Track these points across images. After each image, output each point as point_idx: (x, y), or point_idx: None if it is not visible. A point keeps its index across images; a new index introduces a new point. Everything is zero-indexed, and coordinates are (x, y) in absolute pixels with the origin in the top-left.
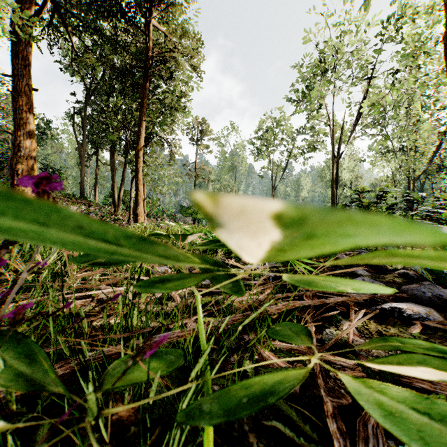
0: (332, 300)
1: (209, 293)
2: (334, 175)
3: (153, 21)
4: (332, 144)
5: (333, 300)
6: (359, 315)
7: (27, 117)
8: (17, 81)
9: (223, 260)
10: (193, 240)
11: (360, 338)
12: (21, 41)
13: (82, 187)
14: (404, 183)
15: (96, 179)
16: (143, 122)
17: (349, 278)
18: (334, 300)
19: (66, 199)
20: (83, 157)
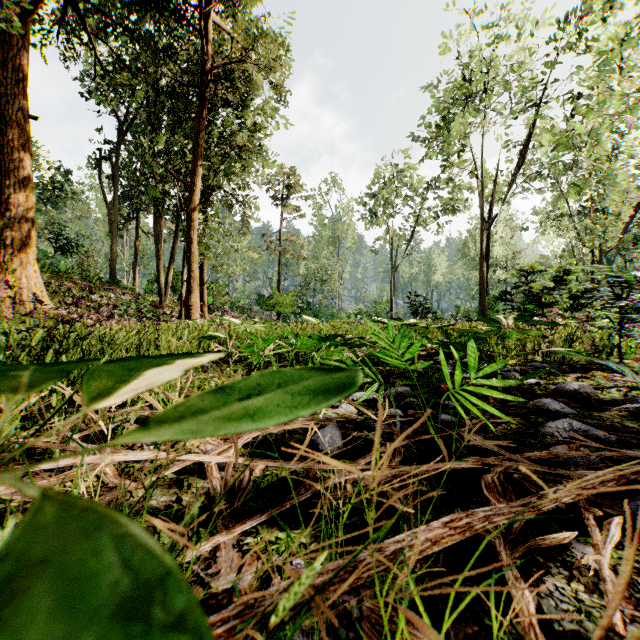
0: (551, 500)
1: (282, 456)
2: (483, 249)
3: (214, 16)
4: (481, 203)
5: (554, 500)
6: (611, 532)
7: (21, 159)
8: (5, 103)
9: None
10: (145, 390)
11: (633, 606)
12: (11, 43)
13: (113, 267)
14: (588, 260)
15: (136, 256)
16: (199, 168)
17: (540, 420)
18: (557, 500)
19: (87, 284)
20: (114, 223)
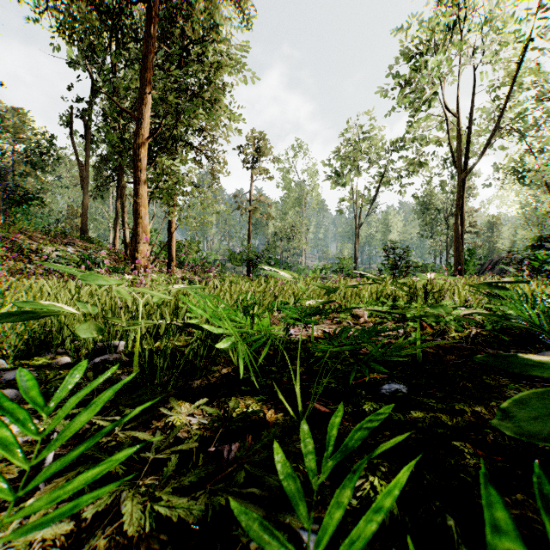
0: None
1: None
2: (460, 200)
3: None
4: (458, 151)
5: None
6: None
7: None
8: None
9: None
10: None
11: None
12: None
13: (84, 222)
14: None
15: (117, 216)
16: (148, 97)
17: None
18: None
19: (43, 237)
20: (85, 179)
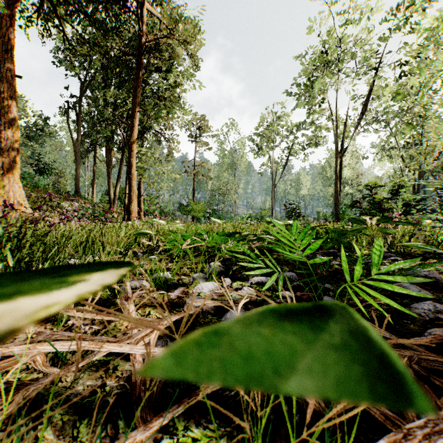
0: None
1: None
2: (337, 171)
3: (147, 5)
4: (336, 139)
5: None
6: None
7: (9, 106)
8: None
9: (222, 267)
10: None
11: None
12: (2, 23)
13: (77, 184)
14: (413, 179)
15: (94, 177)
16: (137, 113)
17: (406, 301)
18: None
19: (58, 196)
20: (78, 153)
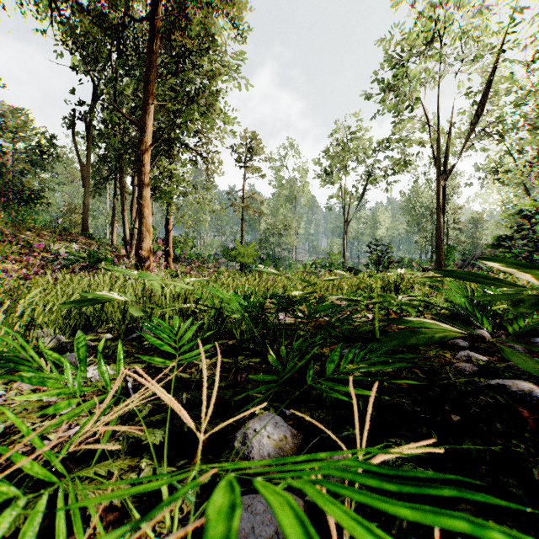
0: None
1: None
2: (440, 200)
3: None
4: (438, 154)
5: None
6: None
7: None
8: None
9: (290, 445)
10: None
11: None
12: None
13: (85, 220)
14: None
15: (114, 212)
16: (151, 107)
17: None
18: None
19: (49, 234)
20: (86, 178)
